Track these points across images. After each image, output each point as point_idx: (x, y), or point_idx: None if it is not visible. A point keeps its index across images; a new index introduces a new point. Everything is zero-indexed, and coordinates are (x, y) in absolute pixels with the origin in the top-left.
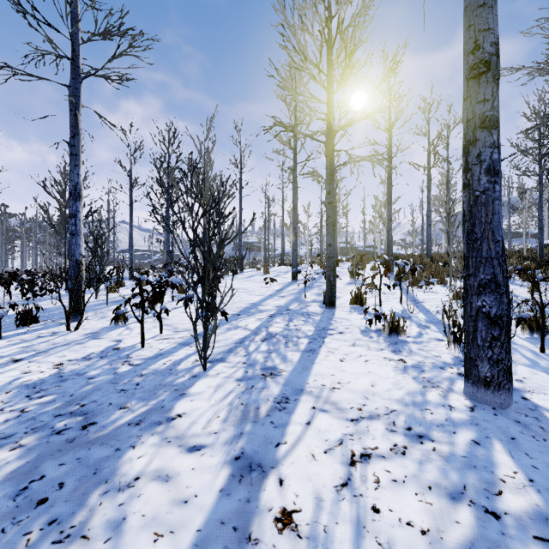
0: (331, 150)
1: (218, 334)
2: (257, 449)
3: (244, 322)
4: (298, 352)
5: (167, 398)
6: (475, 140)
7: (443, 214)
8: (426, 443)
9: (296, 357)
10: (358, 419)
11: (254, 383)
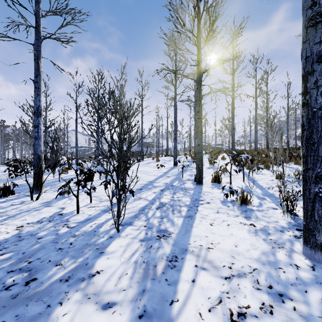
0: (199, 85)
1: (127, 203)
2: (156, 307)
3: (145, 195)
4: (181, 218)
5: (90, 256)
6: (313, 71)
7: (262, 125)
8: (287, 301)
9: (180, 221)
10: (230, 277)
11: (152, 243)
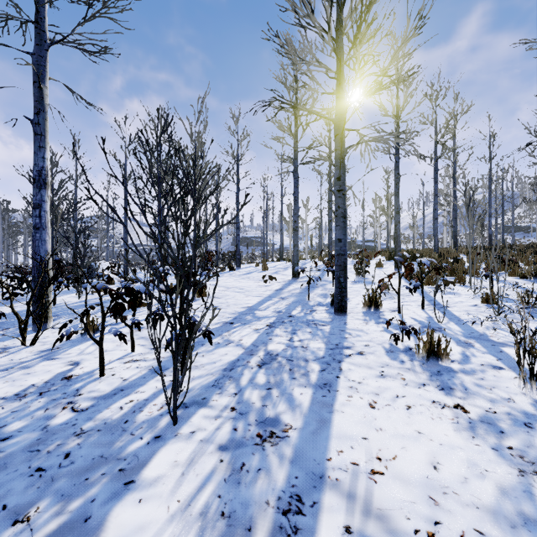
0: (341, 128)
1: (203, 353)
2: None
3: (238, 335)
4: (308, 389)
5: (102, 493)
6: None
7: (444, 208)
8: None
9: (306, 398)
10: None
11: (245, 455)
